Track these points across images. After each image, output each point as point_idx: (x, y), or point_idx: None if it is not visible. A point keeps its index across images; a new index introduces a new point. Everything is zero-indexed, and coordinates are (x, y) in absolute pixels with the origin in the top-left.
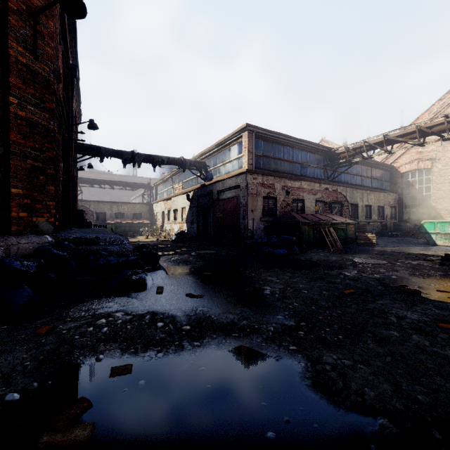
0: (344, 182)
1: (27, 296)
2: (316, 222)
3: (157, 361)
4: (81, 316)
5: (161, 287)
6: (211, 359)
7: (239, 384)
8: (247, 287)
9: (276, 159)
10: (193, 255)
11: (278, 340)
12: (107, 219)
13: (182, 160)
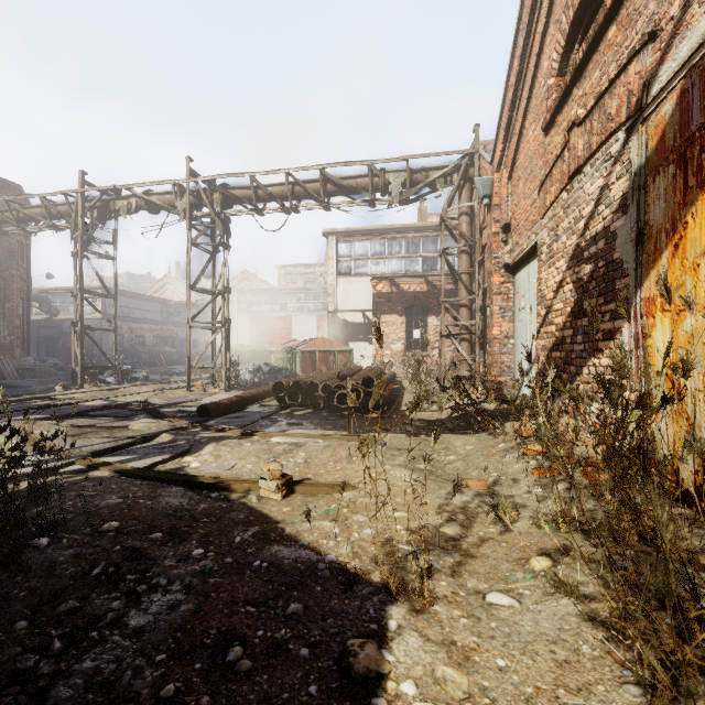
0: (178, 322)
1: None
2: (152, 352)
3: None
4: None
5: None
6: None
7: None
8: None
9: (123, 307)
10: None
11: None
12: None
13: None
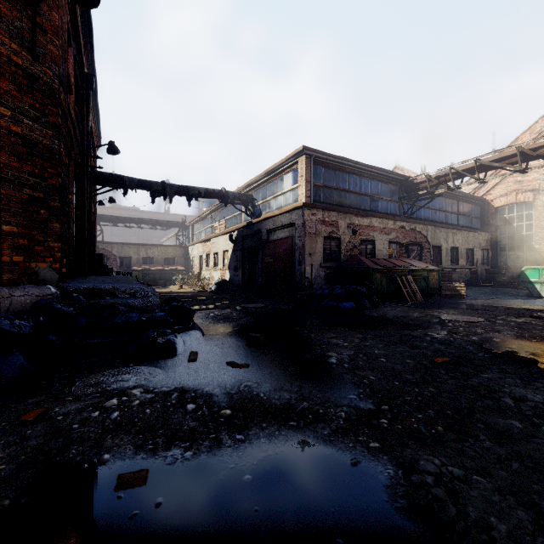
0: (425, 219)
1: (17, 366)
2: (391, 268)
3: (184, 464)
4: (88, 393)
5: (195, 353)
6: (260, 462)
7: (300, 505)
8: (307, 353)
9: (340, 190)
10: (236, 310)
11: (352, 433)
12: (134, 264)
13: (224, 192)
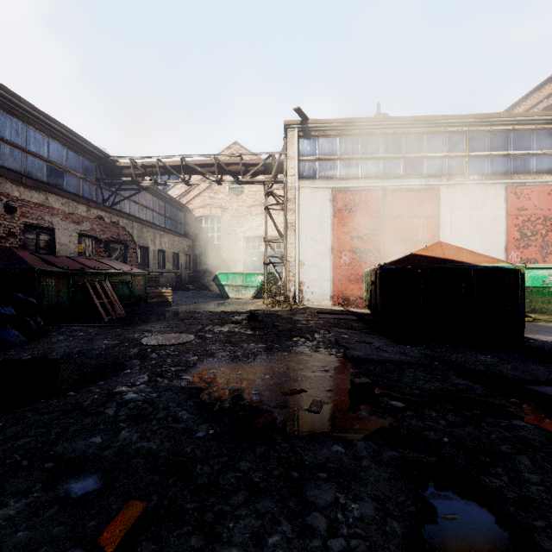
0: (131, 214)
1: None
2: (76, 271)
3: None
4: None
5: None
6: None
7: None
8: None
9: None
10: None
11: None
12: None
13: None
